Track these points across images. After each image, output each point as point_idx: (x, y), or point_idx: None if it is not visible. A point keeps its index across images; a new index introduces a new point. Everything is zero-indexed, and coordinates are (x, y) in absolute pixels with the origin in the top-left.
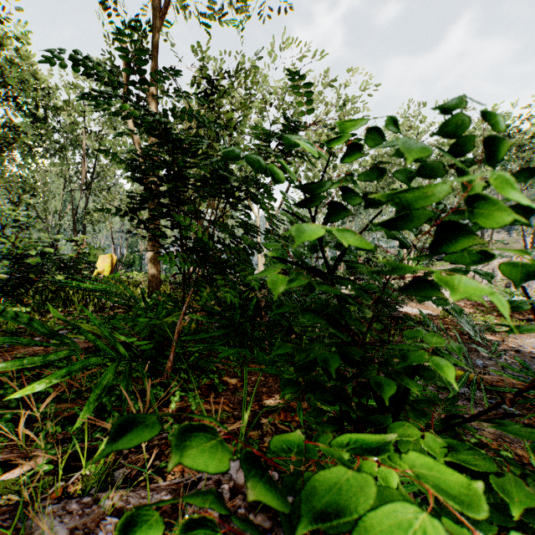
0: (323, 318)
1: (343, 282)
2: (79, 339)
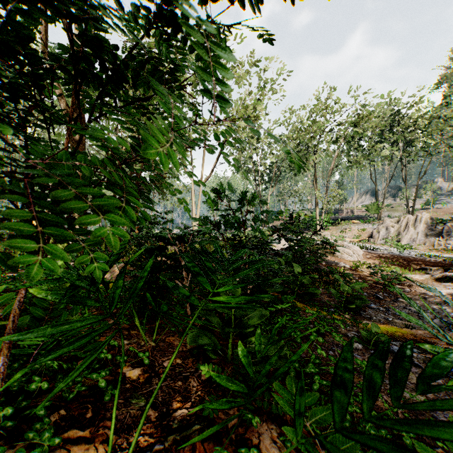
0: None
1: None
2: None
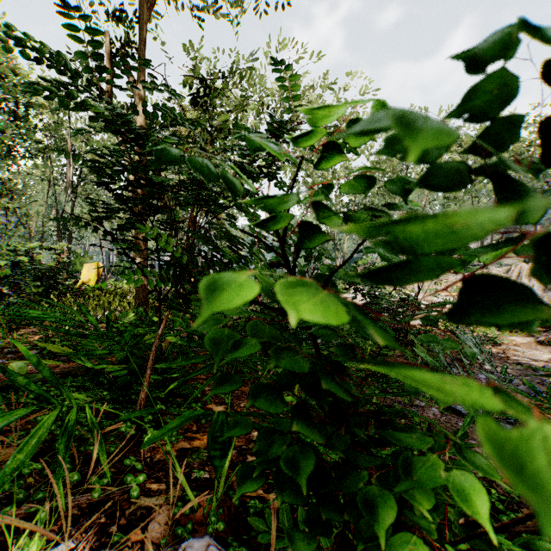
0: (292, 410)
1: (329, 339)
2: (46, 363)
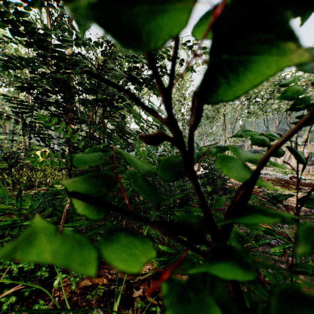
0: None
1: None
2: None
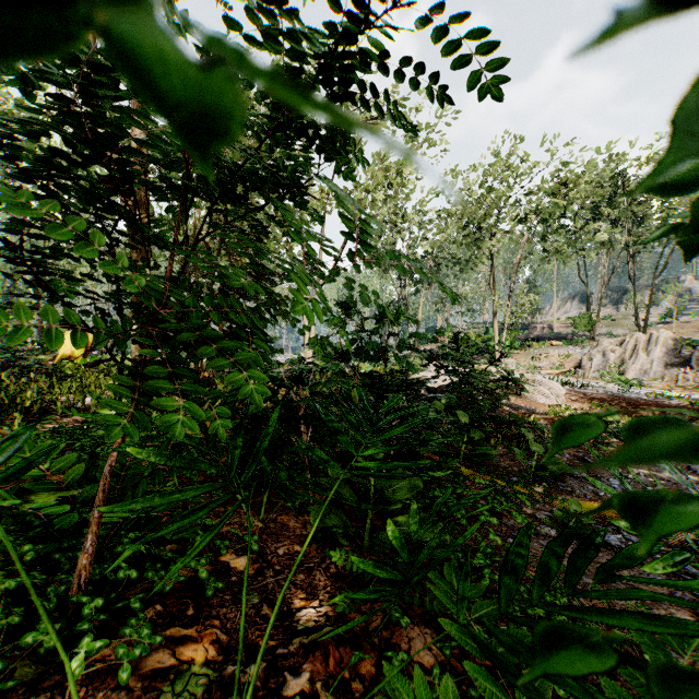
0: None
1: None
2: None
